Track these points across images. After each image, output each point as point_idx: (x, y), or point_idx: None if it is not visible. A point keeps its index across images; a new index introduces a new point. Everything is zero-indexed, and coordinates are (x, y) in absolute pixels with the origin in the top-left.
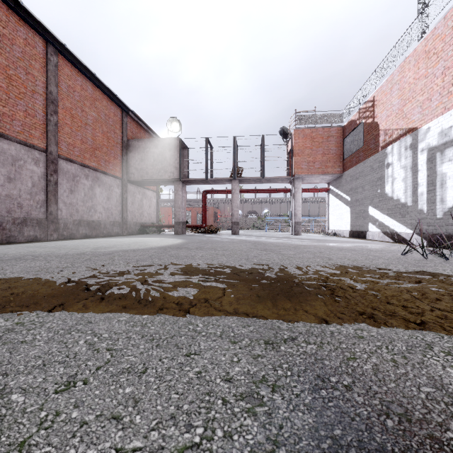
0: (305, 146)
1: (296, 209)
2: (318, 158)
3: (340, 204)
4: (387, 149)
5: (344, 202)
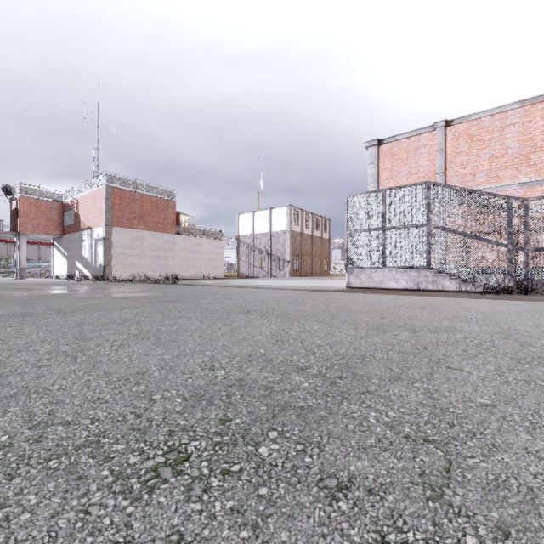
0: (30, 212)
1: (21, 259)
2: (43, 222)
3: (62, 257)
4: (83, 232)
5: (64, 256)
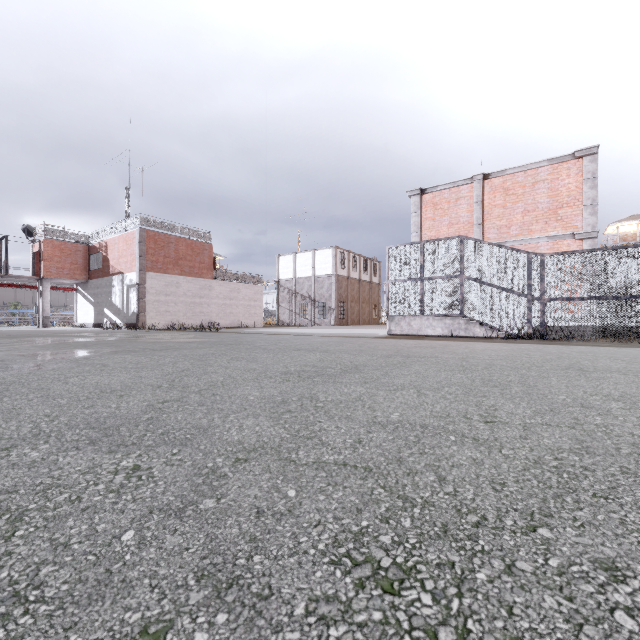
0: (55, 255)
1: (45, 306)
2: (68, 266)
3: (87, 303)
4: (113, 277)
5: (90, 302)
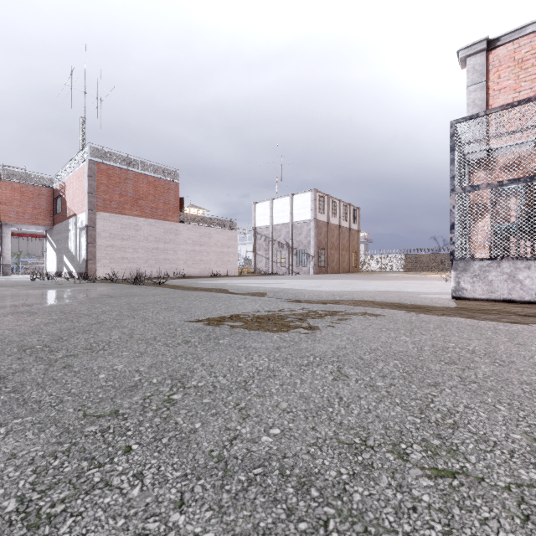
0: (14, 198)
1: (4, 253)
2: (29, 210)
3: (52, 251)
4: (69, 220)
5: (54, 249)
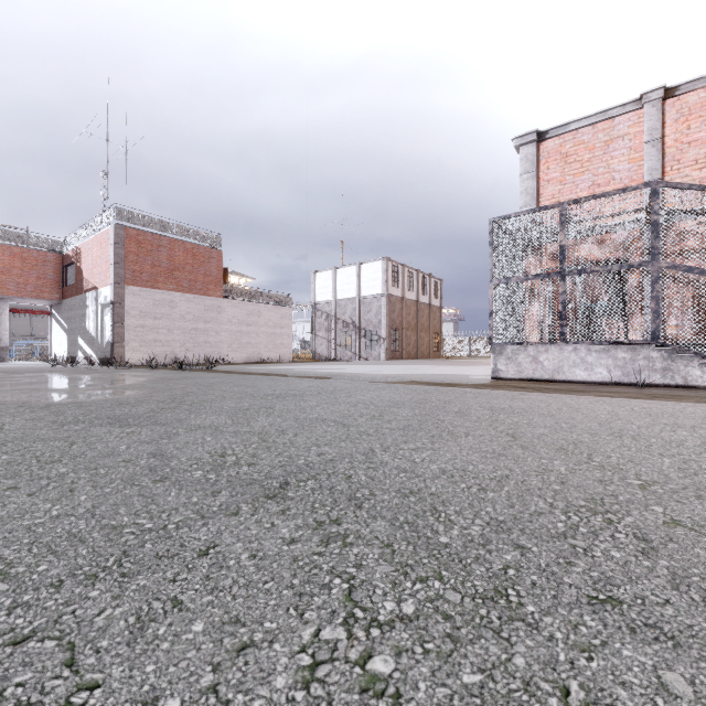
0: (14, 266)
1: (1, 333)
2: (32, 281)
3: (61, 331)
4: (87, 294)
5: (64, 329)
